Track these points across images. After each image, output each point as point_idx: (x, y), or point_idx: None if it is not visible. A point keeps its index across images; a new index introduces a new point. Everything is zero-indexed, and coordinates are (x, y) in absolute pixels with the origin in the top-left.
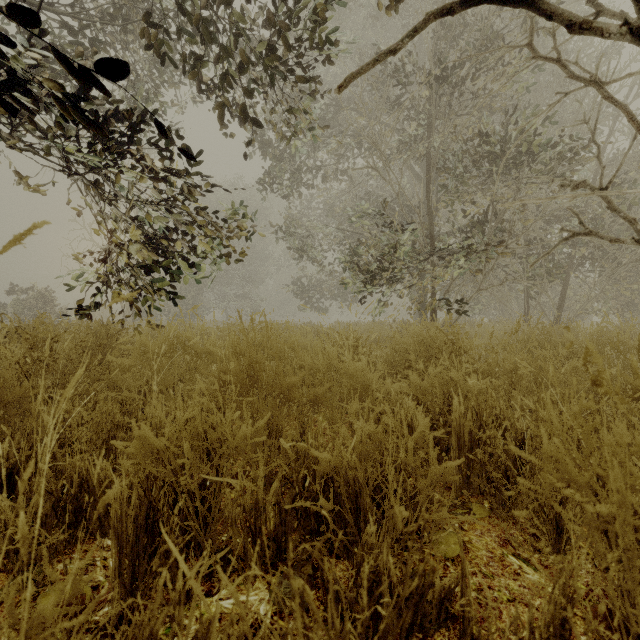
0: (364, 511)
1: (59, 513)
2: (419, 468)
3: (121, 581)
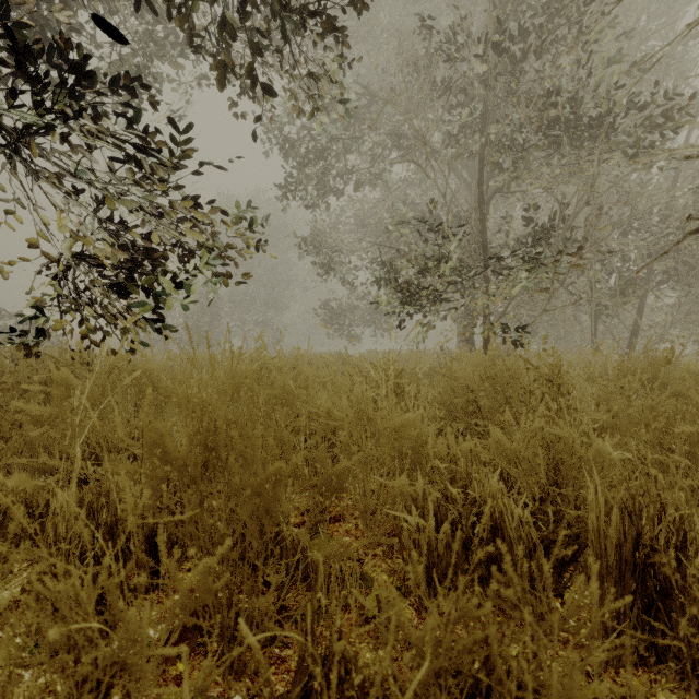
0: None
1: None
2: None
3: None
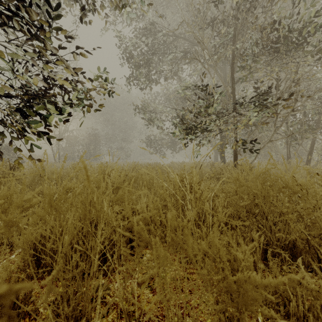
0: None
1: None
2: None
3: None
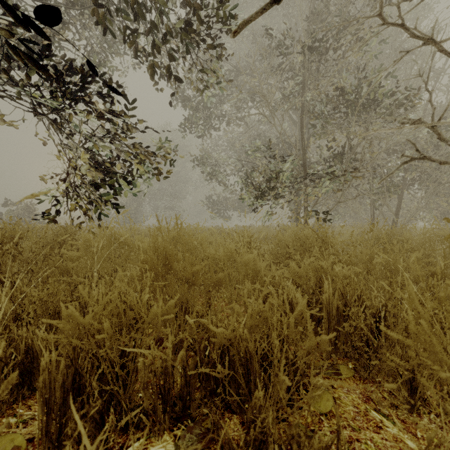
0: (254, 375)
1: (7, 375)
2: (298, 339)
3: (48, 438)
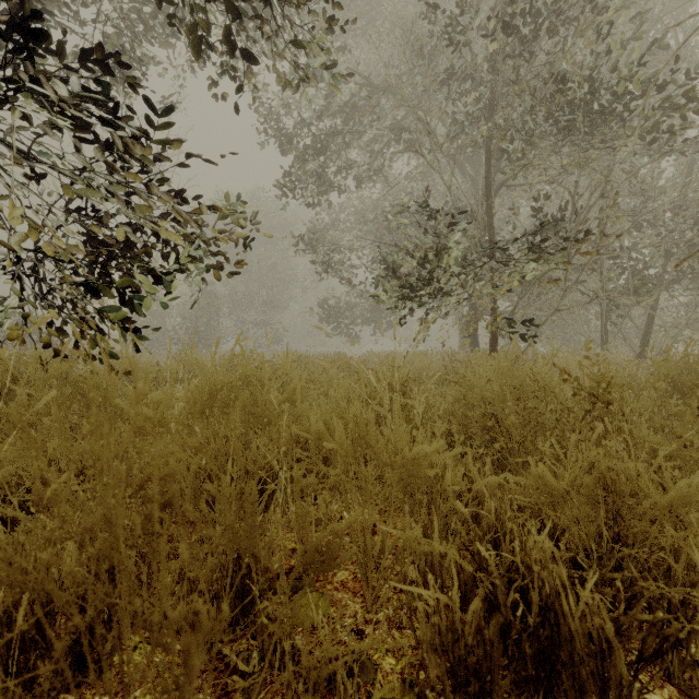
0: None
1: None
2: None
3: None
